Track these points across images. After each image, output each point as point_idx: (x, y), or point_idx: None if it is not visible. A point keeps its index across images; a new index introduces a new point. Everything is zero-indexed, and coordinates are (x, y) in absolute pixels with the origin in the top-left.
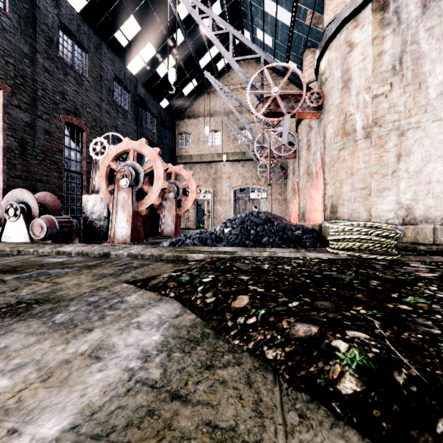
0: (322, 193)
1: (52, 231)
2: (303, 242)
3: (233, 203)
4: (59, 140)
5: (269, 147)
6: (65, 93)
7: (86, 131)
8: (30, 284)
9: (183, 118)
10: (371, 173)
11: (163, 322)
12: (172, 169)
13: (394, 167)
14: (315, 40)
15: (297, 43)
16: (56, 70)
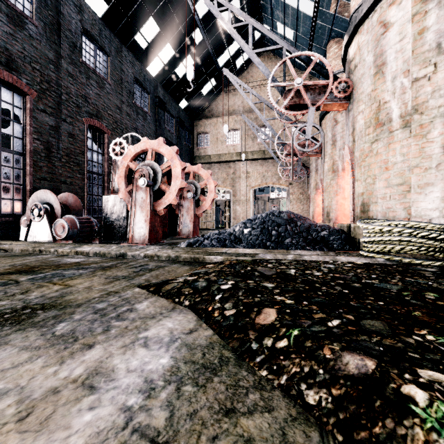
0: (350, 191)
1: (74, 231)
2: (330, 244)
3: (252, 203)
4: (82, 142)
5: (292, 143)
6: (87, 96)
7: (108, 133)
8: (42, 287)
9: (201, 118)
10: (410, 167)
11: (174, 339)
12: (190, 169)
13: (440, 159)
14: (341, 29)
15: (321, 34)
16: (79, 74)
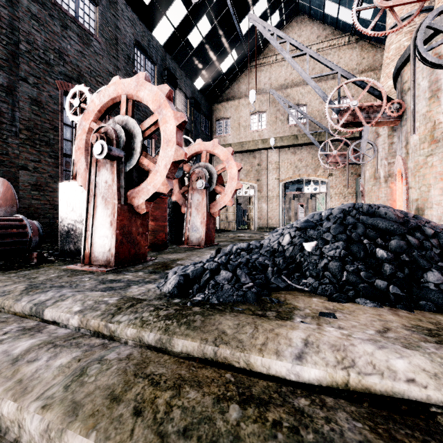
0: None
1: None
2: None
3: (282, 199)
4: (54, 114)
5: (413, 51)
6: (63, 52)
7: None
8: None
9: (220, 102)
10: None
11: None
12: (202, 147)
13: None
14: None
15: None
16: (49, 19)
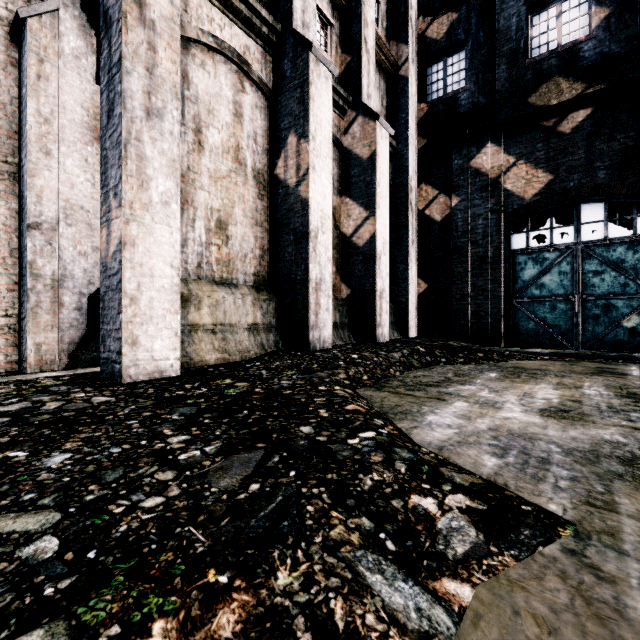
0: None
1: None
2: None
3: None
4: None
5: None
6: None
7: None
8: None
9: None
10: None
11: (427, 424)
12: None
13: None
14: None
15: None
16: None
